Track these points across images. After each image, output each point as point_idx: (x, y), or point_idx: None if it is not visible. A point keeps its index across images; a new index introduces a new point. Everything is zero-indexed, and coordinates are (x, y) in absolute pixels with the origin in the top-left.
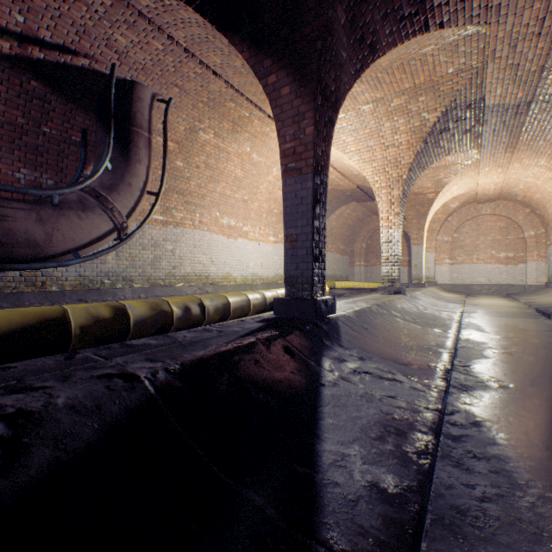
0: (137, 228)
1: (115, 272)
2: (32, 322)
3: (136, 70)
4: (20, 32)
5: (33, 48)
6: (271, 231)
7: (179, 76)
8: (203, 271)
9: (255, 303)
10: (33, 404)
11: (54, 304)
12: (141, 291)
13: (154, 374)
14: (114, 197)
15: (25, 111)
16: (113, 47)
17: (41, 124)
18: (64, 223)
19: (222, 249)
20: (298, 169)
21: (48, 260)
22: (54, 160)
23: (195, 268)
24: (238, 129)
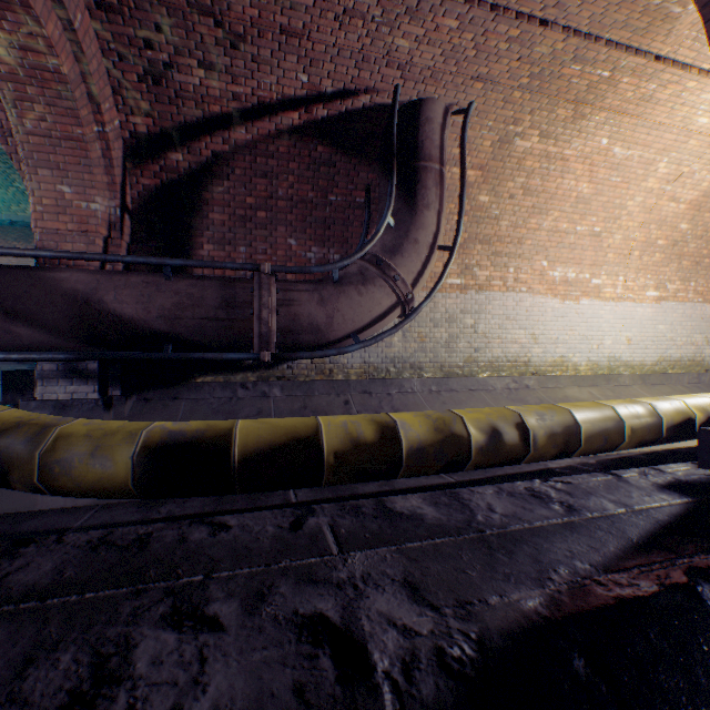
0: (424, 300)
1: (400, 358)
2: (279, 440)
3: (423, 81)
4: (305, 95)
5: (316, 108)
6: (649, 280)
7: (482, 59)
8: (518, 354)
9: (634, 425)
10: (153, 703)
11: (339, 396)
12: (431, 382)
13: (408, 669)
14: (396, 262)
15: (313, 184)
16: (394, 62)
17: (327, 193)
18: (343, 302)
19: (552, 319)
20: None
21: (330, 346)
22: (339, 231)
23: (506, 350)
24: (584, 112)
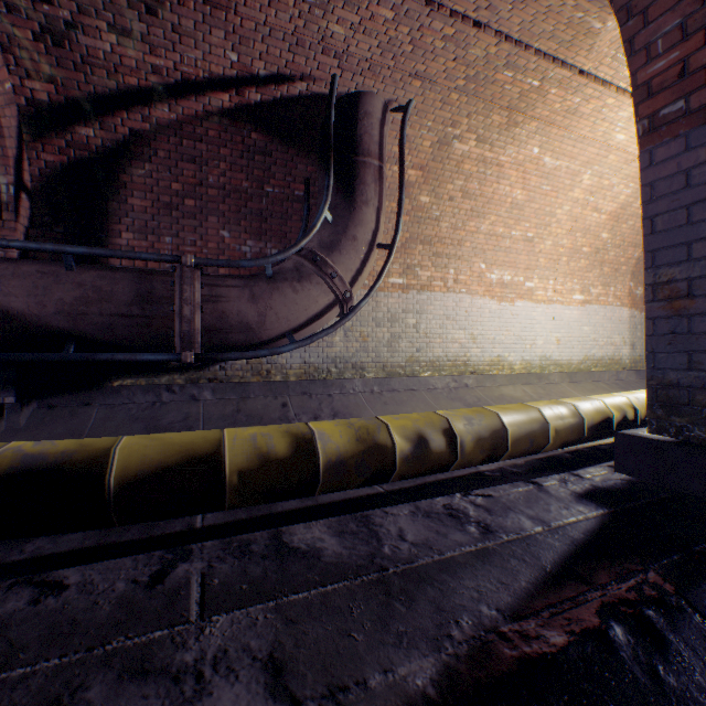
0: (363, 298)
1: (342, 358)
2: (171, 460)
3: (361, 73)
4: (235, 75)
5: (249, 91)
6: (575, 284)
7: (419, 55)
8: (459, 354)
9: (559, 427)
10: None
11: (277, 398)
12: (373, 382)
13: None
14: (334, 259)
15: (248, 173)
16: (330, 49)
17: (264, 184)
18: (277, 299)
19: (490, 320)
20: (697, 110)
21: (263, 346)
22: (277, 225)
23: (447, 350)
24: (517, 120)
